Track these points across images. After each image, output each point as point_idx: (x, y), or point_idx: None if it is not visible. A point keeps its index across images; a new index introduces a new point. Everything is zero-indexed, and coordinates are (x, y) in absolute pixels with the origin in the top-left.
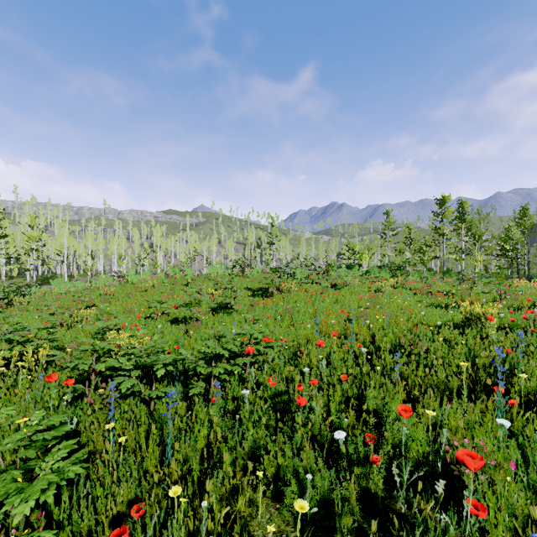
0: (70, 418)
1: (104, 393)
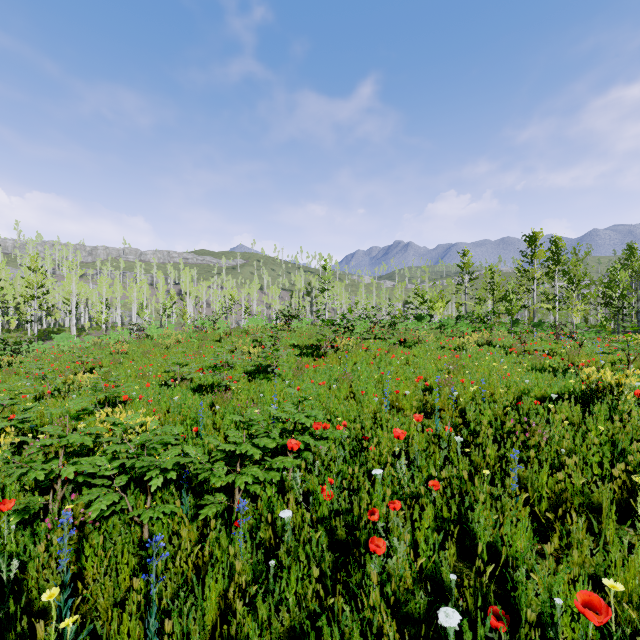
0: (7, 561)
1: (74, 510)
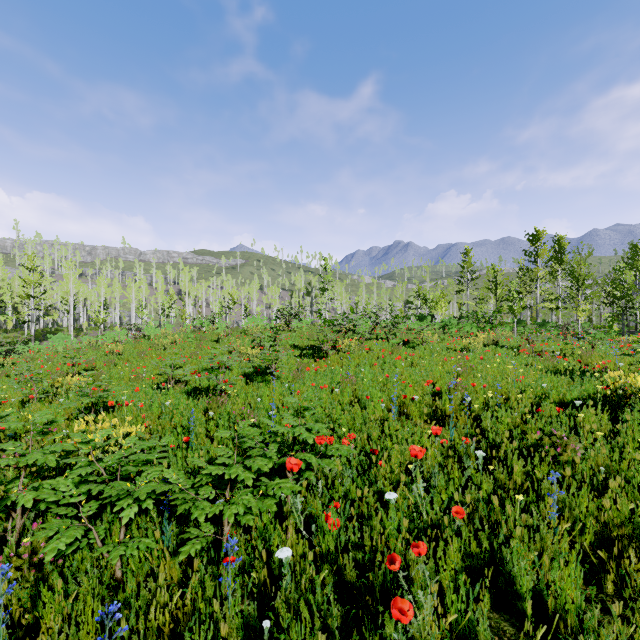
0: None
1: (35, 542)
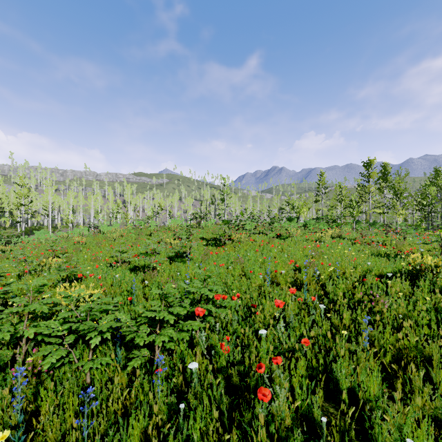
0: None
1: (34, 361)
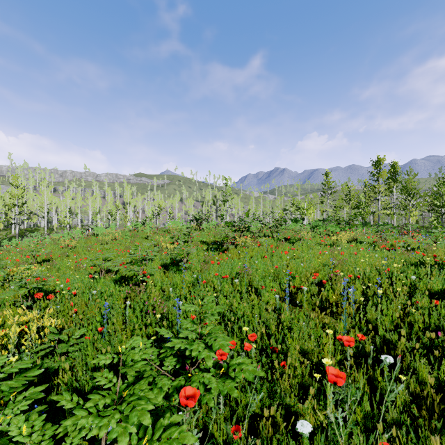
0: None
1: None
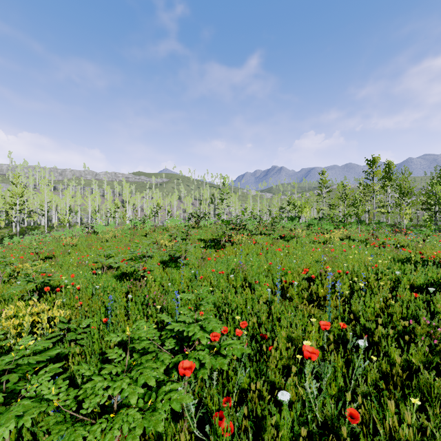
0: None
1: None
